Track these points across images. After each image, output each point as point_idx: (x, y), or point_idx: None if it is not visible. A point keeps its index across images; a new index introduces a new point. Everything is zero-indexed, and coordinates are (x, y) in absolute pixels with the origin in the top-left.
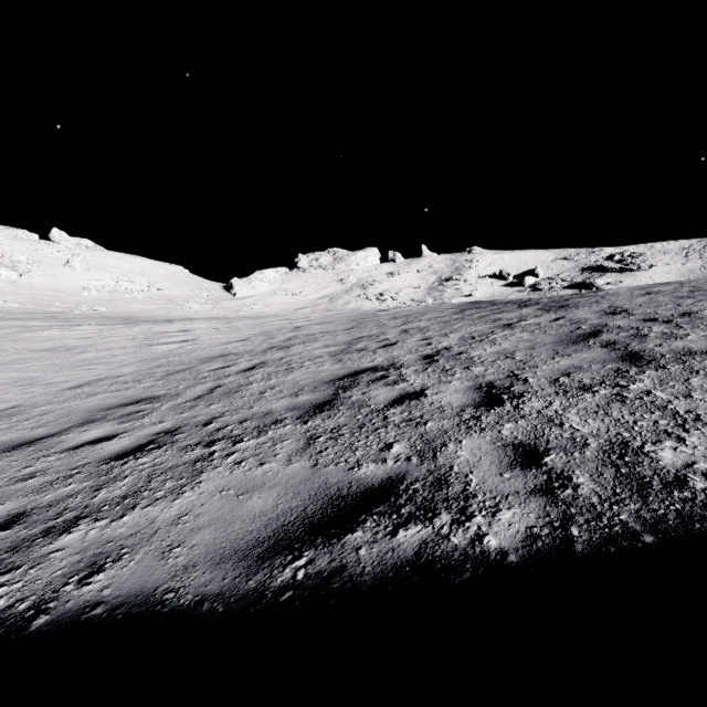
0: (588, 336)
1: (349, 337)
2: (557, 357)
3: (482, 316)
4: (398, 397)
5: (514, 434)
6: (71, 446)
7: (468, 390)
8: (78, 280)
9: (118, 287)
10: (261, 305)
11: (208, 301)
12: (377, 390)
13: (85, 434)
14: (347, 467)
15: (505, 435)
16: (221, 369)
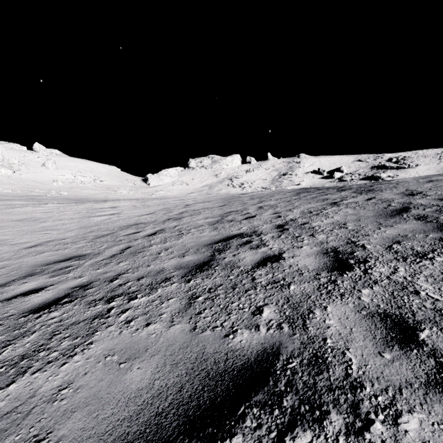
0: (400, 211)
1: (222, 211)
2: (382, 227)
3: (313, 197)
4: (261, 259)
5: (375, 302)
6: (7, 297)
7: (318, 254)
8: (50, 175)
9: (75, 180)
10: (165, 191)
11: (132, 188)
12: (244, 253)
13: (22, 286)
14: (223, 333)
15: (366, 303)
16: (133, 234)
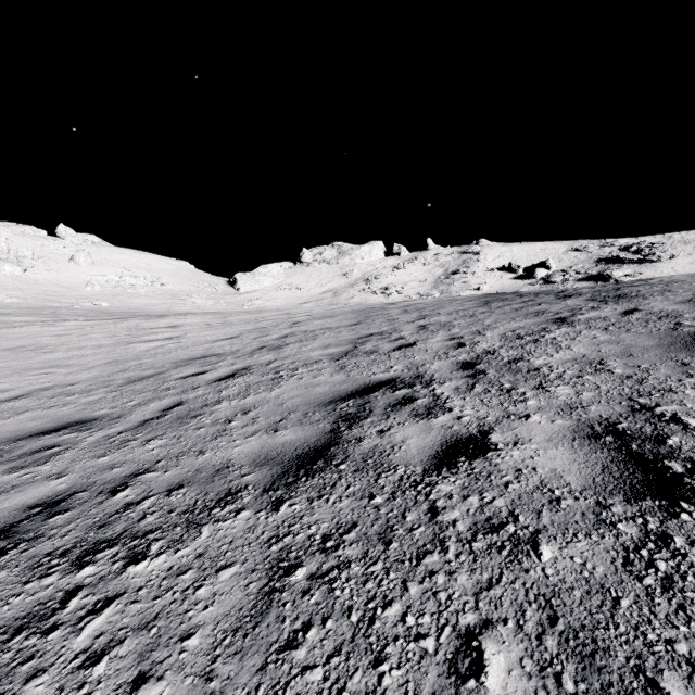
0: None
1: (355, 334)
2: (694, 372)
3: (516, 309)
4: (443, 447)
5: None
6: None
7: (576, 440)
8: (83, 275)
9: (122, 282)
10: (264, 299)
11: (211, 295)
12: (402, 427)
13: None
14: None
15: None
16: (193, 376)
